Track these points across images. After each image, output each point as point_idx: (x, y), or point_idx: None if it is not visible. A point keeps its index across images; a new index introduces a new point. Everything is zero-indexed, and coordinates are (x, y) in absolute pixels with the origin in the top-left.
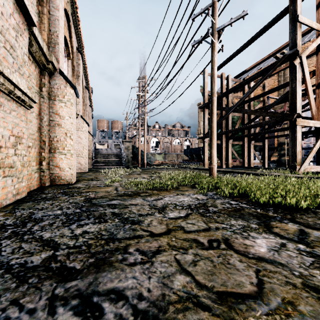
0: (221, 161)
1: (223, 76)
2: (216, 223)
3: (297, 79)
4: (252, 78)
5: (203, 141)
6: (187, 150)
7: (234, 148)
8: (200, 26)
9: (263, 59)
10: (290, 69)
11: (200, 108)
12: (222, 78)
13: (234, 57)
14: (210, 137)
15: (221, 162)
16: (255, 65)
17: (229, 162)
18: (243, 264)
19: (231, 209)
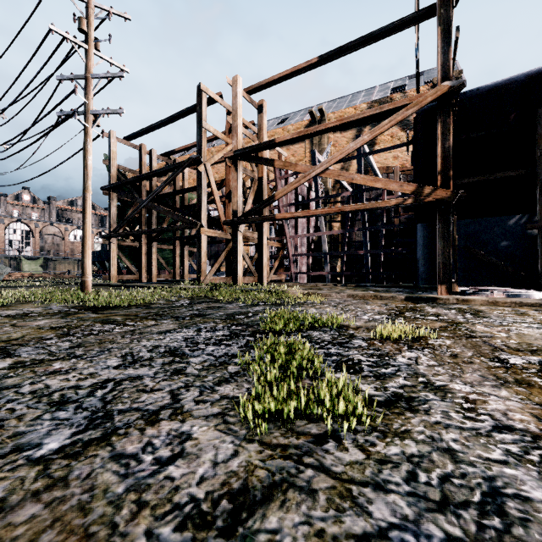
0: (140, 272)
1: (143, 149)
2: (21, 319)
3: (202, 187)
4: (165, 170)
5: (109, 242)
6: (94, 253)
7: (162, 255)
8: (67, 97)
9: (192, 145)
10: (197, 173)
11: (103, 189)
12: (142, 152)
13: (153, 130)
14: (83, 242)
15: (140, 275)
16: (185, 149)
17: (153, 274)
18: (11, 328)
19: (55, 313)
